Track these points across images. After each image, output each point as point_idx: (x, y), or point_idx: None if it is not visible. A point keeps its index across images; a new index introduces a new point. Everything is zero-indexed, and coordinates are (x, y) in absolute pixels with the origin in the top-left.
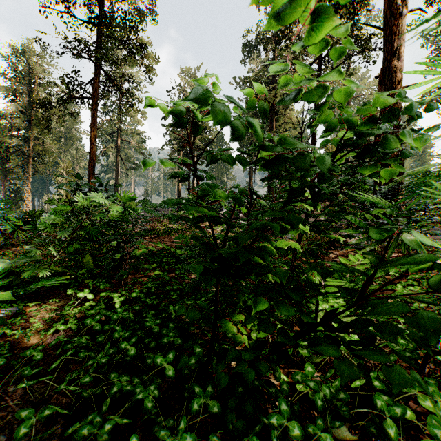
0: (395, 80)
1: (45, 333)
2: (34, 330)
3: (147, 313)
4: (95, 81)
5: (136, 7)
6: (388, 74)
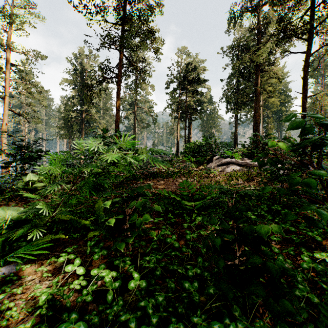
0: None
1: None
2: None
3: None
4: (119, 65)
5: (147, 5)
6: None
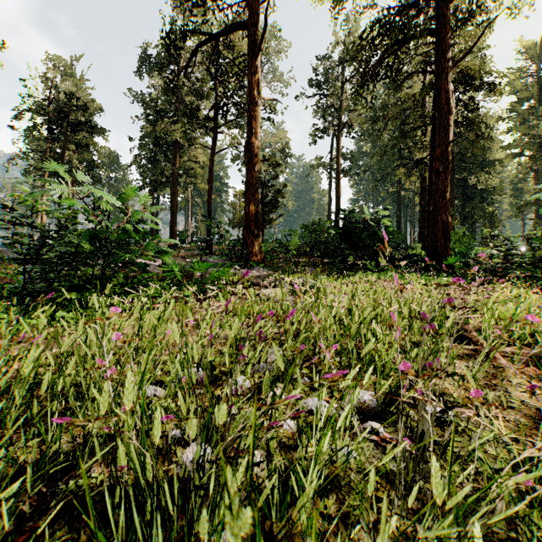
0: (254, 153)
1: None
2: None
3: None
4: None
5: None
6: (249, 148)
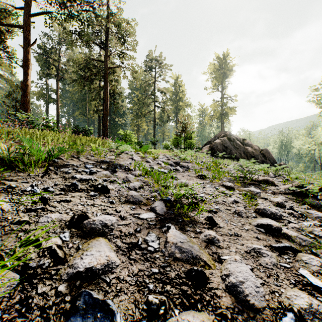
0: (28, 90)
1: None
2: None
3: None
4: None
5: None
6: (25, 86)
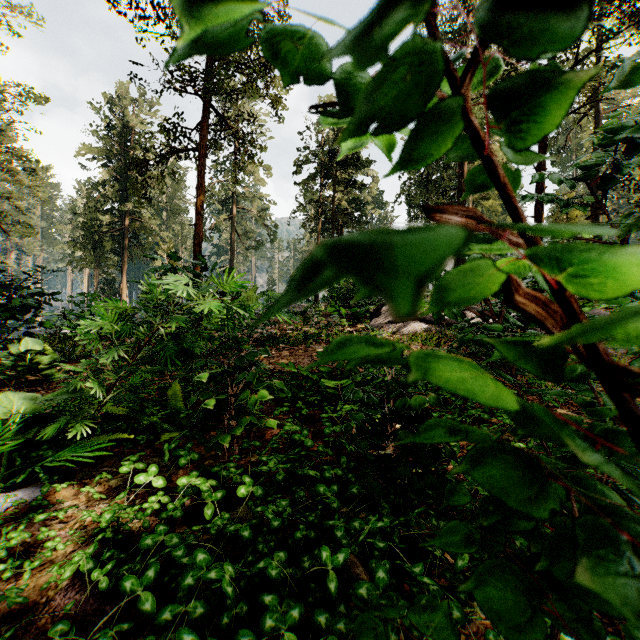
0: None
1: (60, 571)
2: (39, 564)
3: (268, 562)
4: (202, 125)
5: None
6: None
